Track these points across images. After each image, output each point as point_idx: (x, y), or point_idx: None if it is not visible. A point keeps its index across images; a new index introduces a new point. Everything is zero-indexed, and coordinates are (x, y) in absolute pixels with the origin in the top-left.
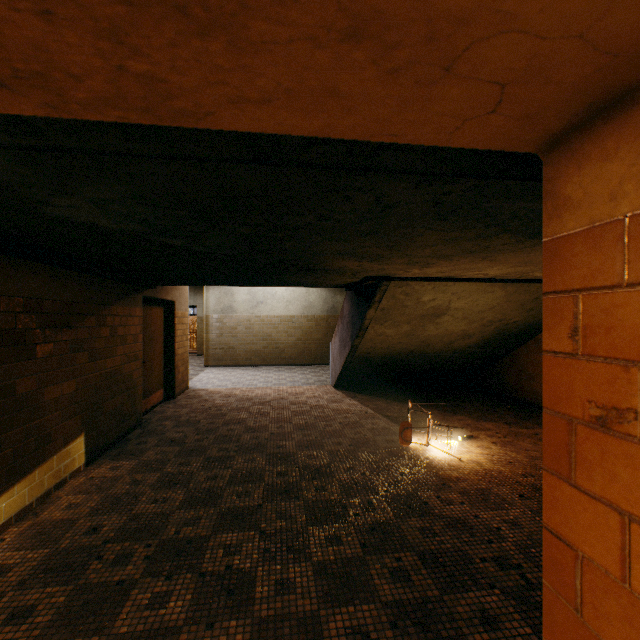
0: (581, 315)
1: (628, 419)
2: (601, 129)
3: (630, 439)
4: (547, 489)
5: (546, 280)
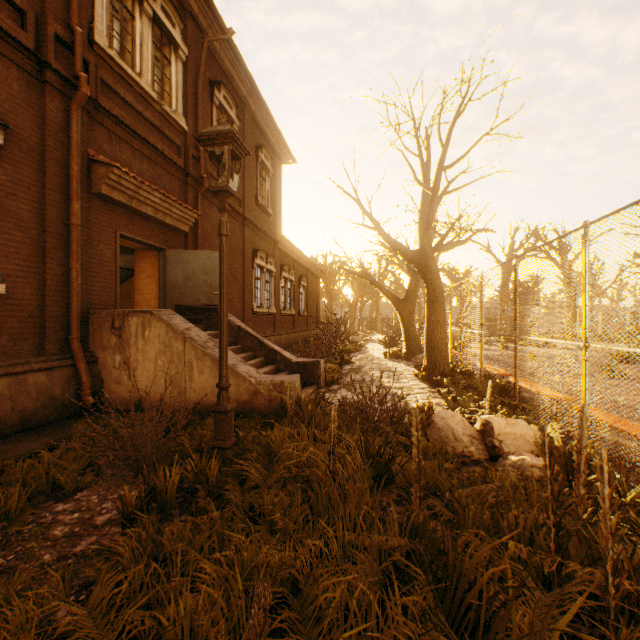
0: (139, 264)
1: (142, 272)
2: (141, 250)
3: (142, 273)
4: (136, 281)
5: (136, 261)
